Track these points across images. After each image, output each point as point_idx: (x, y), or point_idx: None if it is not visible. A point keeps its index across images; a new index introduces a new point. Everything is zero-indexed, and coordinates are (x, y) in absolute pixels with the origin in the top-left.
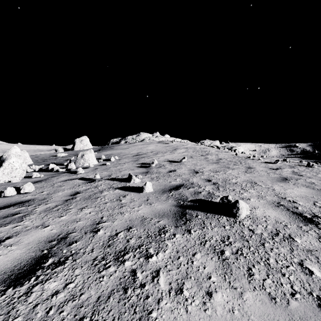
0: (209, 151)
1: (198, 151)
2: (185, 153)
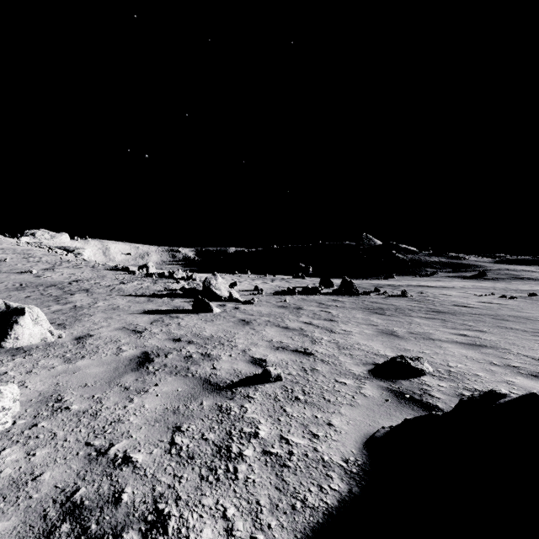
0: (34, 254)
1: (20, 253)
2: (3, 255)
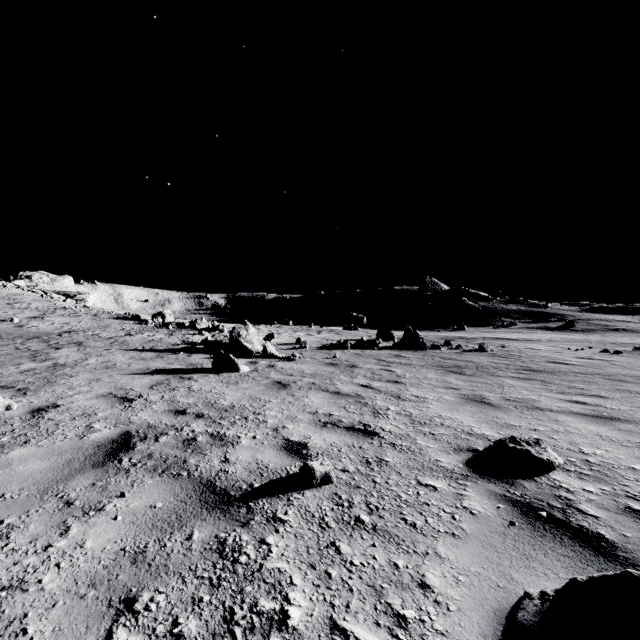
0: (22, 299)
1: (4, 298)
2: None
